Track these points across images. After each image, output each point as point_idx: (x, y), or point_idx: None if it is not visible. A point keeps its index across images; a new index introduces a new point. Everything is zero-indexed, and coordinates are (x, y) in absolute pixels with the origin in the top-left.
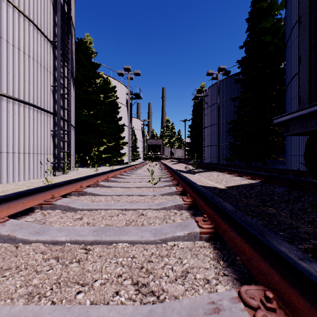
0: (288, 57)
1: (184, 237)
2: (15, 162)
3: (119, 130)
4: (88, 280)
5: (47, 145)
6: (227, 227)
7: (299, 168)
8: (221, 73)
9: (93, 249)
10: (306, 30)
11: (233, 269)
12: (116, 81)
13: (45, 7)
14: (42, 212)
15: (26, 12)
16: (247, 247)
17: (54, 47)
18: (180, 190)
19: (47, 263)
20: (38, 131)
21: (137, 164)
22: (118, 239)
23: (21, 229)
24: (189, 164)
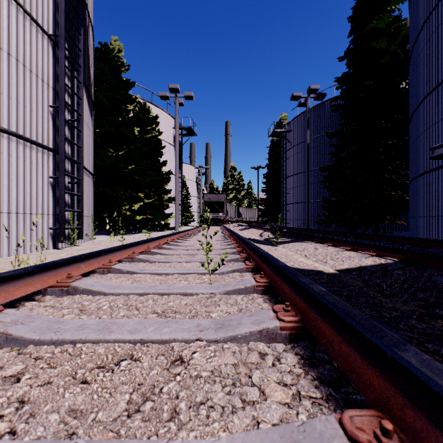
0: (414, 69)
1: None
2: None
3: (163, 180)
4: None
5: (42, 200)
6: None
7: (435, 236)
8: (311, 97)
9: None
10: None
11: None
12: (159, 110)
13: None
14: None
15: None
16: None
17: (55, 45)
18: (263, 283)
19: None
20: (26, 177)
21: (188, 230)
22: None
23: None
24: (265, 229)
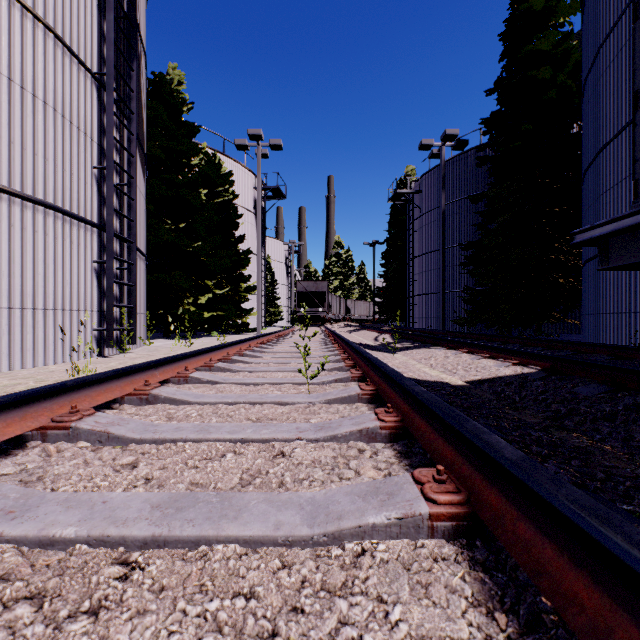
0: (587, 110)
1: (387, 530)
2: (14, 328)
3: (239, 262)
4: None
5: (85, 292)
6: (505, 505)
7: (614, 340)
8: (448, 145)
9: (145, 565)
10: None
11: None
12: (234, 163)
13: (80, 0)
14: (44, 449)
15: (39, 9)
16: (583, 583)
17: (100, 86)
18: (369, 392)
19: (3, 620)
20: (65, 262)
21: (276, 332)
22: (215, 535)
23: None
24: (383, 331)
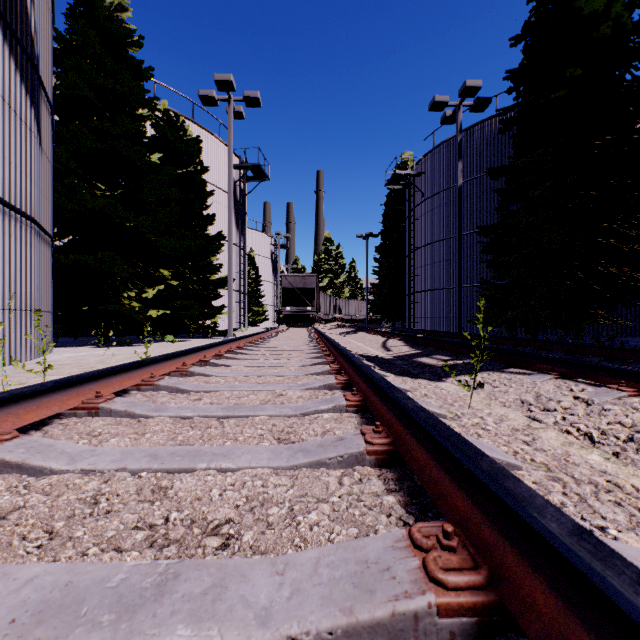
0: None
1: None
2: None
3: (207, 248)
4: None
5: None
6: None
7: None
8: (466, 104)
9: None
10: None
11: None
12: (205, 133)
13: None
14: None
15: None
16: None
17: None
18: None
19: None
20: None
21: (243, 338)
22: None
23: None
24: (389, 335)
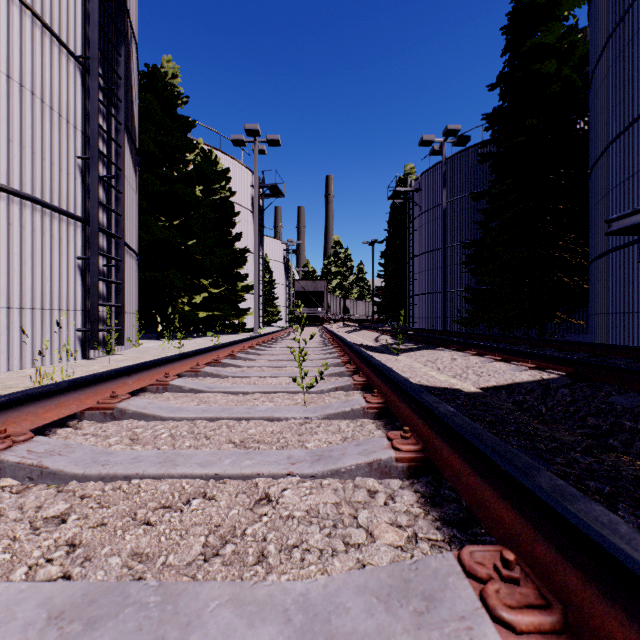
0: (595, 103)
1: None
2: None
3: (236, 261)
4: None
5: (67, 290)
6: None
7: (624, 340)
8: (449, 141)
9: None
10: None
11: None
12: (231, 160)
13: None
14: None
15: None
16: None
17: (84, 71)
18: (376, 405)
19: None
20: (44, 258)
21: (273, 333)
22: None
23: None
24: (383, 332)
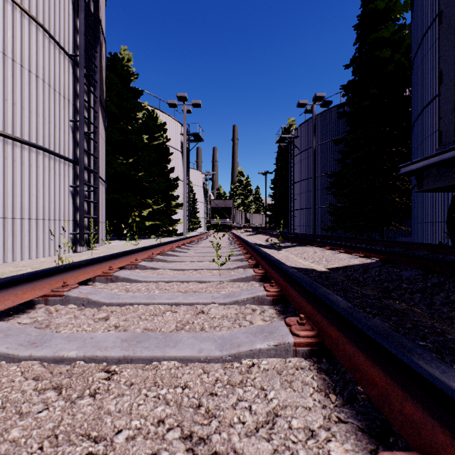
0: (415, 79)
1: (268, 352)
2: (16, 232)
3: (171, 186)
4: (106, 431)
5: (64, 207)
6: (339, 336)
7: (433, 241)
8: (318, 104)
9: (120, 372)
10: (451, 32)
11: (353, 409)
12: (166, 116)
13: (61, 4)
14: (47, 309)
15: (33, 12)
16: (378, 373)
17: (74, 64)
18: (260, 274)
19: (40, 398)
20: (50, 187)
21: (196, 236)
22: (162, 355)
23: (6, 338)
24: (272, 235)
